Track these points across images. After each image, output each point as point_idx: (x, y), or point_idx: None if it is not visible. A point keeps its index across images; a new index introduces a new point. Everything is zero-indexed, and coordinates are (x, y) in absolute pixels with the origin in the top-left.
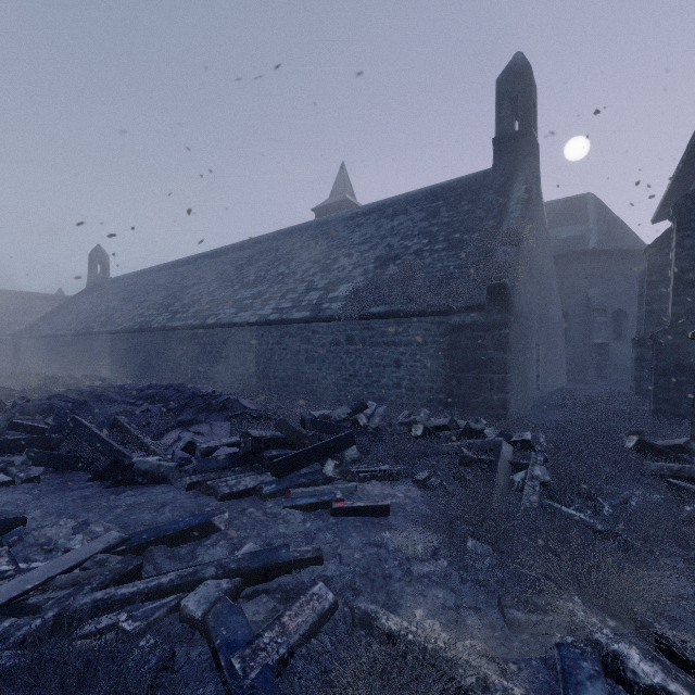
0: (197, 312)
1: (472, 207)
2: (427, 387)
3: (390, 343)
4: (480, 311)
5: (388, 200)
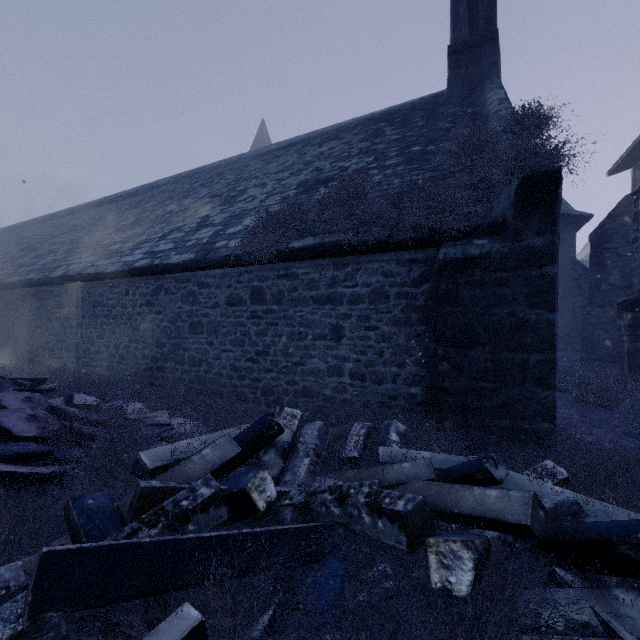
0: (46, 263)
1: (430, 121)
2: (388, 373)
3: (323, 299)
4: (494, 234)
5: (313, 133)
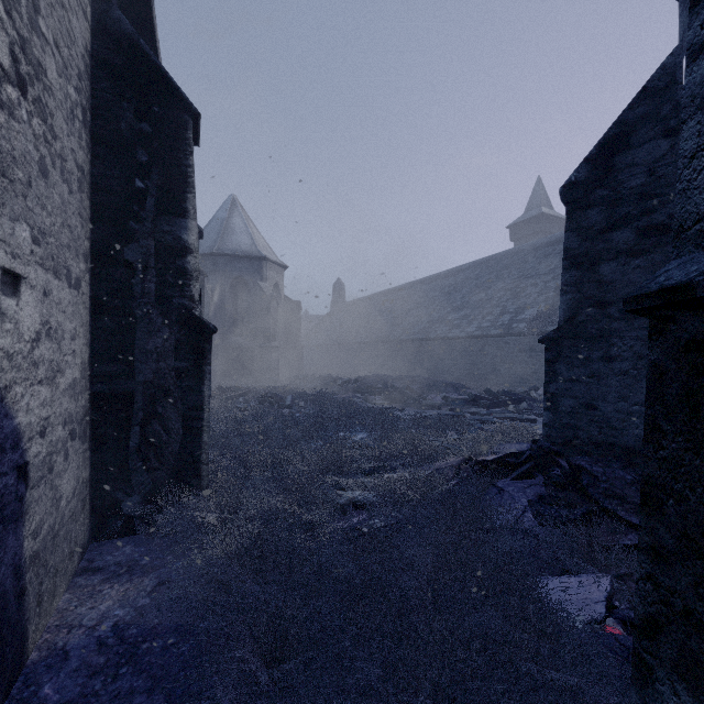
0: (420, 329)
1: None
2: None
3: None
4: None
5: None
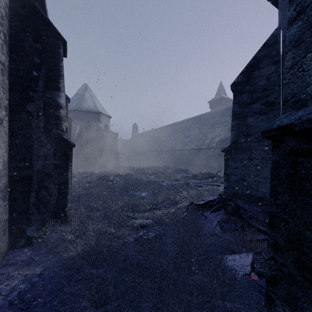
0: (171, 146)
1: None
2: None
3: None
4: None
5: None
